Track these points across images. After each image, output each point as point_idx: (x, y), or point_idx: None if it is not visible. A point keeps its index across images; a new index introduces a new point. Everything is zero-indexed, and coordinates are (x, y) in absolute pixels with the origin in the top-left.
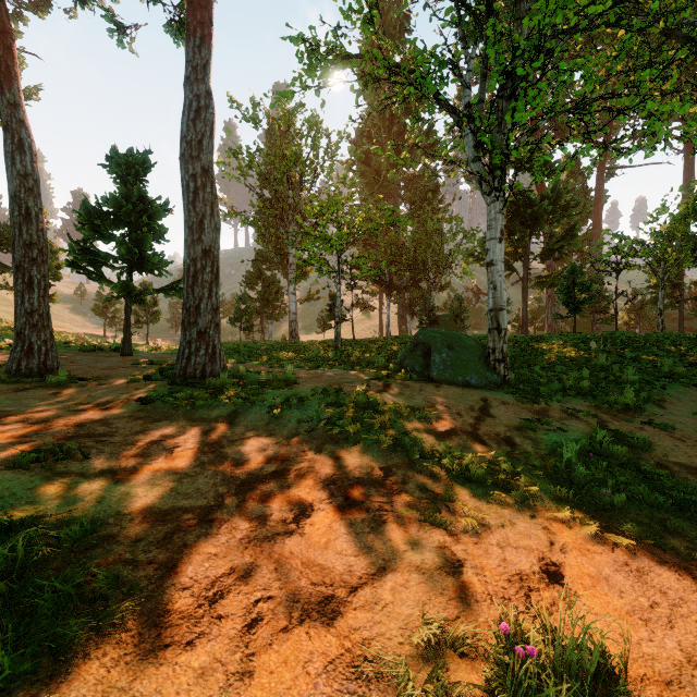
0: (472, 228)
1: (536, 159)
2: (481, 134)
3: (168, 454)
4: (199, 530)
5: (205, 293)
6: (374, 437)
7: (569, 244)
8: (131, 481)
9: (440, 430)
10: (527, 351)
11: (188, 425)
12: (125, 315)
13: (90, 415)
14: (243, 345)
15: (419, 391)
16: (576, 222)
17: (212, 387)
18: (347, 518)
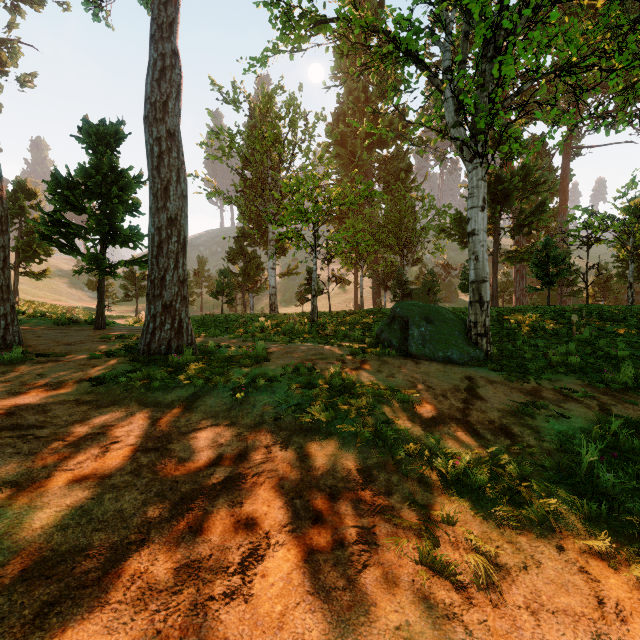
0: (443, 205)
1: (513, 130)
2: (464, 94)
3: (100, 454)
4: (96, 596)
5: (170, 264)
6: (350, 428)
7: (538, 220)
8: (33, 501)
9: (425, 417)
10: (505, 324)
11: (139, 411)
12: (98, 288)
13: (30, 399)
14: (223, 318)
15: (399, 368)
16: (546, 198)
17: (175, 364)
18: (315, 561)
